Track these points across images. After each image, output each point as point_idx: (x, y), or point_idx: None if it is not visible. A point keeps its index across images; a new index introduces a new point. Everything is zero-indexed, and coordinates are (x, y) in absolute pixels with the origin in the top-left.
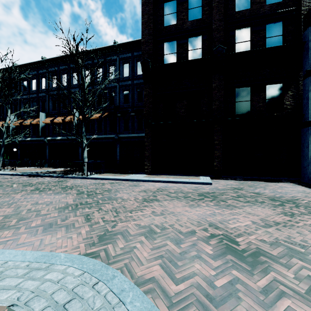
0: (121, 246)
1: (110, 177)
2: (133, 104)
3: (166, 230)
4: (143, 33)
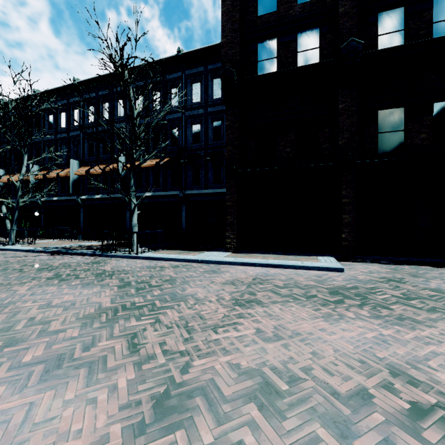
0: (208, 440)
1: (173, 256)
2: (206, 143)
3: (301, 385)
4: (224, 29)
